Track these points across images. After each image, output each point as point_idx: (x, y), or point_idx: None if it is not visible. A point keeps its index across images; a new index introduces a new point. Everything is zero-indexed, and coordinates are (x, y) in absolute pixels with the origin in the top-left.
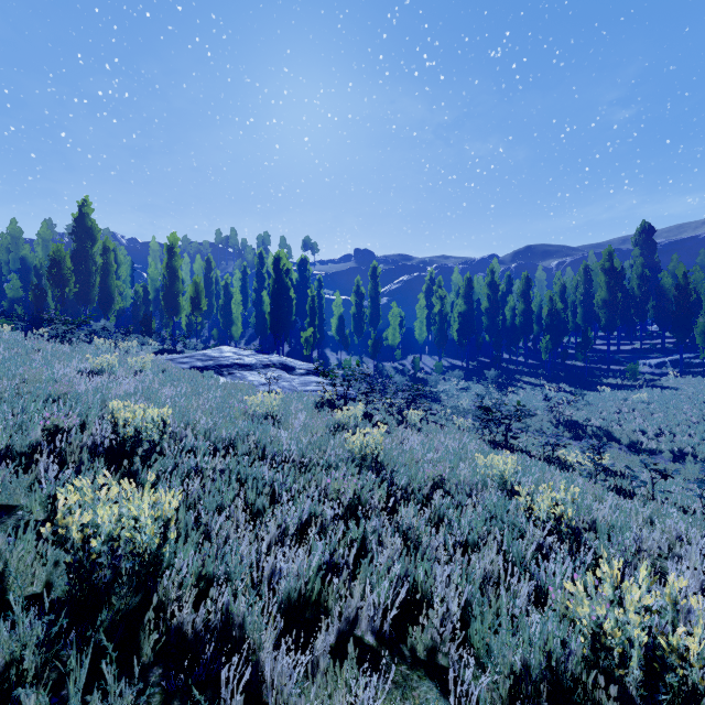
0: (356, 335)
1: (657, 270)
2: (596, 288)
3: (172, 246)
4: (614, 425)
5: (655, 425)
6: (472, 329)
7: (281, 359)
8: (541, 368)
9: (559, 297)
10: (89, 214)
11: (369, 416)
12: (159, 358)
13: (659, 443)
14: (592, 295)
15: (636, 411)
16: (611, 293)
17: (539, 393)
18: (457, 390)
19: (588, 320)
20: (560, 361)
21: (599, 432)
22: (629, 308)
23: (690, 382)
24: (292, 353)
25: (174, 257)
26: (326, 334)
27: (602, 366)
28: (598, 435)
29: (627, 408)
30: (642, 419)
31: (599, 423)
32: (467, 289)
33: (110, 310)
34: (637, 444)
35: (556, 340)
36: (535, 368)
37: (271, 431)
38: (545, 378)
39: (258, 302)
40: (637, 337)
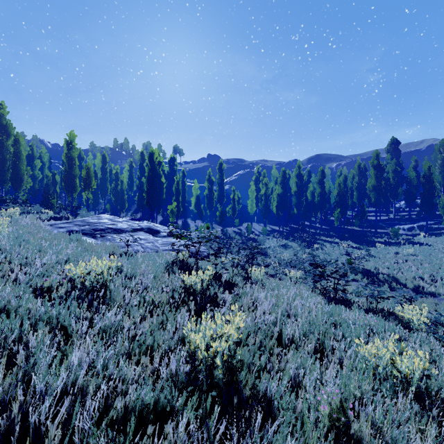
0: (208, 209)
1: (401, 168)
2: (364, 179)
3: (70, 141)
4: (396, 273)
5: (429, 273)
6: (286, 205)
7: (149, 225)
8: (331, 231)
9: (342, 184)
10: (5, 115)
11: (218, 277)
12: (41, 223)
13: (436, 287)
14: (363, 183)
15: (410, 262)
16: (378, 181)
17: (336, 249)
18: (279, 247)
19: (361, 199)
20: (343, 227)
21: (388, 278)
22: (387, 192)
23: (435, 240)
24: (164, 221)
25: (72, 149)
26: (188, 208)
27: (371, 229)
28: (388, 281)
29: (401, 259)
30: (416, 267)
31: (386, 271)
32: (283, 178)
33: (20, 187)
34: (418, 288)
35: (343, 213)
36: (328, 231)
37: (73, 324)
38: (337, 238)
39: (140, 186)
40: (389, 211)
